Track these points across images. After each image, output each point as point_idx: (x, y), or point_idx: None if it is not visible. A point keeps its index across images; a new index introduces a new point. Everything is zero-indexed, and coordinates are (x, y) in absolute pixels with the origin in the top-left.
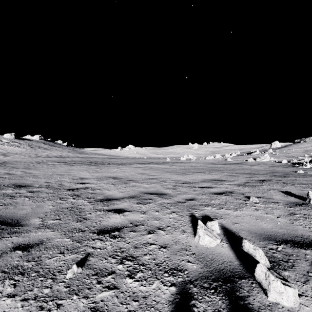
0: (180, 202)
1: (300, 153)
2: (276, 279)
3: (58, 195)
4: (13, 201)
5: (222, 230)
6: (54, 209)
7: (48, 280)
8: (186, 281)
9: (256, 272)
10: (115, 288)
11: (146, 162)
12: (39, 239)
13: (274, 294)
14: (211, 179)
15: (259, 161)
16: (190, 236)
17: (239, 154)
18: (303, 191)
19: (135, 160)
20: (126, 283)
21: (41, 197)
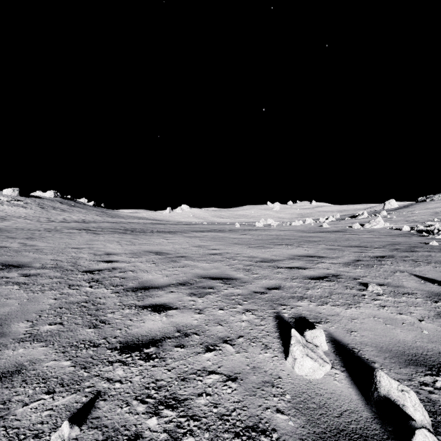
0: (258, 292)
1: (426, 216)
2: None
3: (67, 280)
4: None
5: (331, 345)
6: (56, 305)
7: None
8: None
9: None
10: None
11: (205, 229)
12: (16, 363)
13: None
14: (303, 255)
15: (369, 227)
16: (278, 357)
17: (338, 218)
18: None
19: (190, 226)
20: None
21: (39, 284)
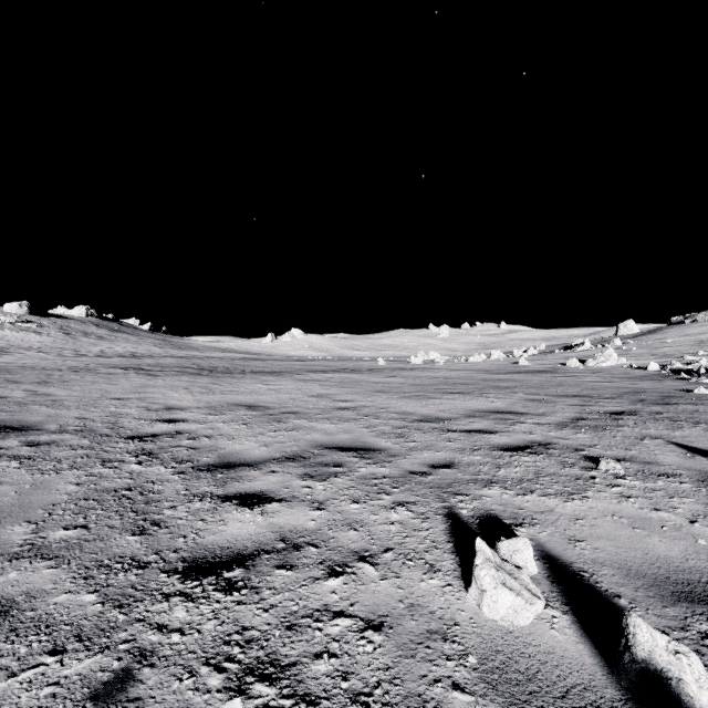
0: (417, 472)
1: (686, 347)
2: None
3: (100, 452)
4: None
5: (543, 565)
6: (78, 495)
7: None
8: None
9: None
10: None
11: (329, 367)
12: (2, 598)
13: None
14: (488, 410)
15: (593, 365)
16: (453, 586)
17: (544, 351)
18: None
19: (305, 363)
20: None
21: (53, 458)
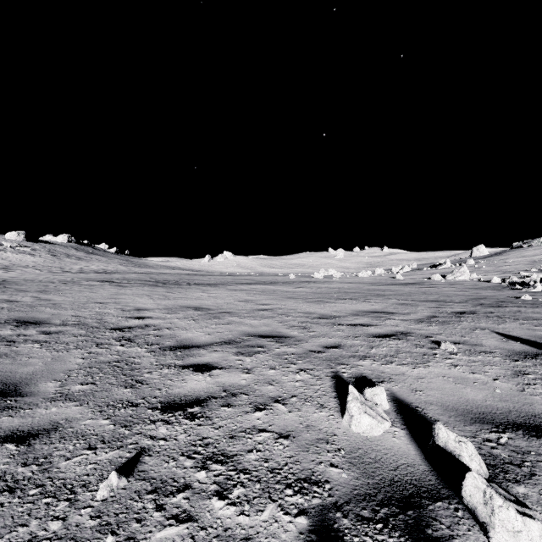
0: (314, 351)
1: (522, 265)
2: (506, 503)
3: (94, 338)
4: (11, 350)
5: (393, 404)
6: (85, 365)
7: (61, 502)
8: (328, 504)
9: (465, 488)
10: (189, 520)
11: (253, 281)
12: (51, 421)
13: (502, 534)
14: (369, 311)
15: (452, 279)
16: (334, 415)
17: (415, 268)
18: (535, 331)
19: (234, 277)
20: (213, 510)
21: (63, 342)
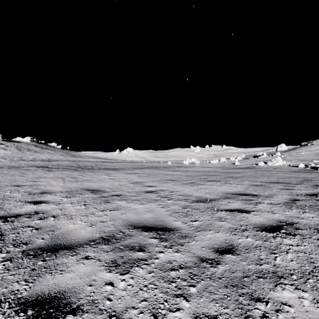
0: (207, 260)
1: (312, 156)
2: None
3: None
4: None
5: None
6: None
7: None
8: None
9: None
10: None
11: (144, 166)
12: None
13: None
14: (235, 193)
15: (271, 165)
16: None
17: (244, 158)
18: None
19: (132, 164)
20: None
21: None
